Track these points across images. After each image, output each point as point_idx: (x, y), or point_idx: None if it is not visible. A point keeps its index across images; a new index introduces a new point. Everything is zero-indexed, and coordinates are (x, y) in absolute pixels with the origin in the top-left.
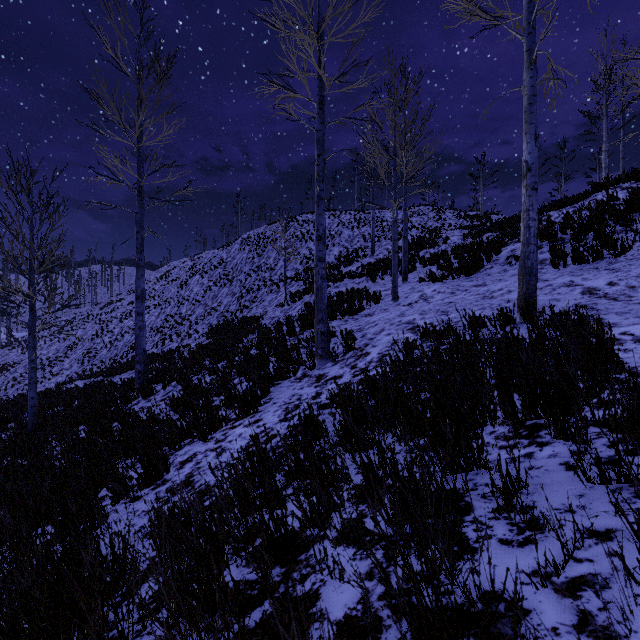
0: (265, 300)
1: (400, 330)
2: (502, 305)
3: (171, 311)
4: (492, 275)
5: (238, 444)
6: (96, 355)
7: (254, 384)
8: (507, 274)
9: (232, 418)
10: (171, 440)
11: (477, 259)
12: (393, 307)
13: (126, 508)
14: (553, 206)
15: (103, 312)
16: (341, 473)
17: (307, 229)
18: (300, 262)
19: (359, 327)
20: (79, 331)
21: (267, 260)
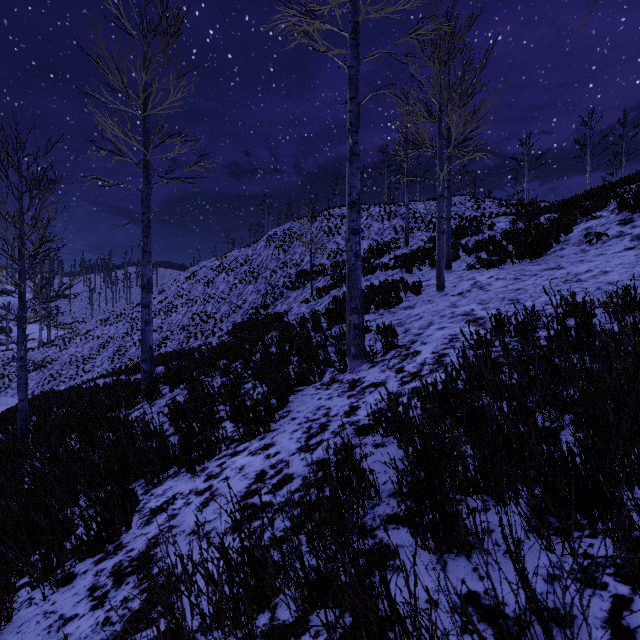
0: (290, 296)
1: (456, 323)
2: (603, 288)
3: (197, 309)
4: (566, 257)
5: (235, 487)
6: (125, 353)
7: (269, 390)
8: (589, 254)
9: (236, 438)
10: (147, 471)
11: (544, 238)
12: (439, 298)
13: (44, 600)
14: (628, 180)
15: (134, 311)
16: (429, 636)
17: (334, 223)
18: (327, 257)
19: (398, 321)
20: (112, 329)
21: (293, 256)
